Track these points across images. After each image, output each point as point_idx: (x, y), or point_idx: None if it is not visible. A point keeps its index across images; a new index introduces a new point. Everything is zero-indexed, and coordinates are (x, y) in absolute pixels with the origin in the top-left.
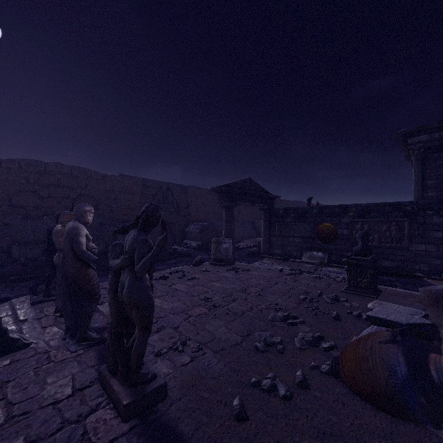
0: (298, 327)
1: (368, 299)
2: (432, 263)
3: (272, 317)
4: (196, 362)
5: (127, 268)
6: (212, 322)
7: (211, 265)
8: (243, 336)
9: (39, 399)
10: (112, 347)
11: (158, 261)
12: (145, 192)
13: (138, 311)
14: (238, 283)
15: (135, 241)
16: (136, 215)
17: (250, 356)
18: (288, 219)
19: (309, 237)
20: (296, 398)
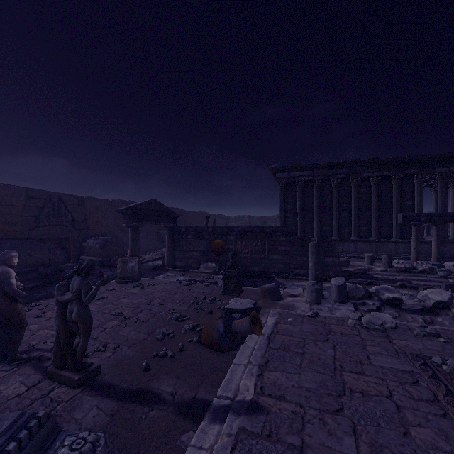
0: (186, 322)
1: (234, 297)
2: (280, 267)
3: (169, 318)
4: (116, 354)
5: (75, 300)
6: (125, 330)
7: (117, 283)
8: (148, 334)
9: (3, 397)
10: (59, 353)
11: (53, 283)
12: (29, 203)
13: (84, 325)
14: (144, 297)
15: (81, 284)
16: (81, 268)
17: (153, 343)
18: (189, 235)
19: (206, 251)
20: (177, 356)
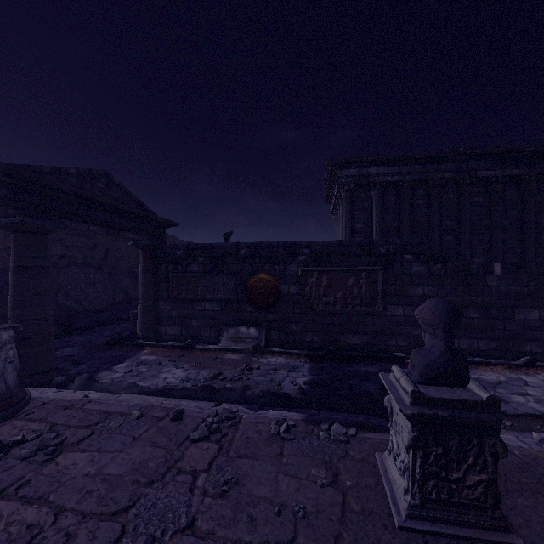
0: None
1: None
2: (412, 334)
3: None
4: None
5: None
6: None
7: None
8: None
9: None
10: None
11: None
12: None
13: None
14: None
15: None
16: None
17: None
18: (193, 266)
19: (233, 301)
20: None
